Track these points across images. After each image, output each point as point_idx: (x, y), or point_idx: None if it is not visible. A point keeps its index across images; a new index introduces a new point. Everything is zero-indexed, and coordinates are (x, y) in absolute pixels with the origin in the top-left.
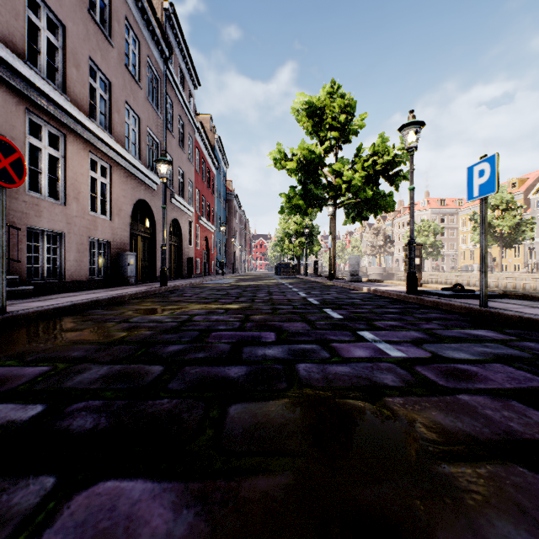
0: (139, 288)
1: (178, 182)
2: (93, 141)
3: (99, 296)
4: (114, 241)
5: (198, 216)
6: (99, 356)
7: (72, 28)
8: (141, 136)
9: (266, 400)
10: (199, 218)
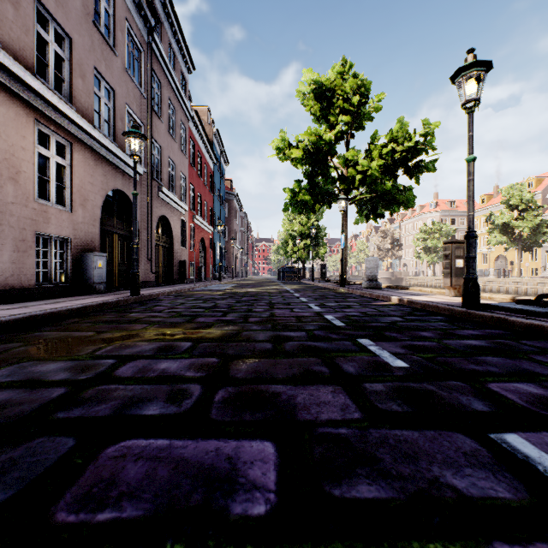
0: (100, 298)
1: (167, 174)
2: (42, 106)
3: (18, 313)
4: (76, 238)
5: (193, 214)
6: None
7: None
8: (118, 113)
9: None
10: (193, 217)
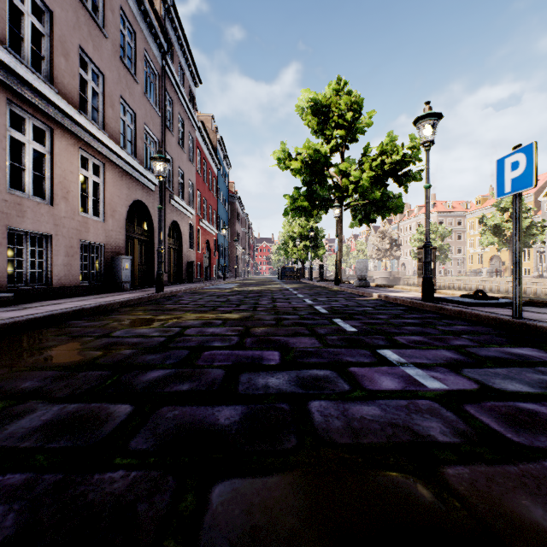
0: (133, 294)
1: (177, 183)
2: (84, 136)
3: (86, 303)
4: (107, 244)
5: (199, 218)
6: (55, 389)
7: (60, 14)
8: (138, 133)
9: (267, 472)
10: (200, 221)
